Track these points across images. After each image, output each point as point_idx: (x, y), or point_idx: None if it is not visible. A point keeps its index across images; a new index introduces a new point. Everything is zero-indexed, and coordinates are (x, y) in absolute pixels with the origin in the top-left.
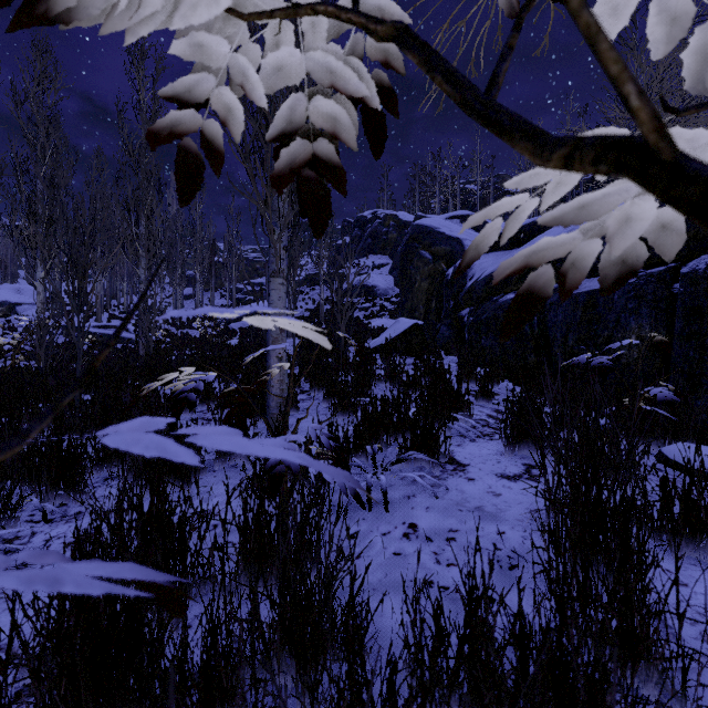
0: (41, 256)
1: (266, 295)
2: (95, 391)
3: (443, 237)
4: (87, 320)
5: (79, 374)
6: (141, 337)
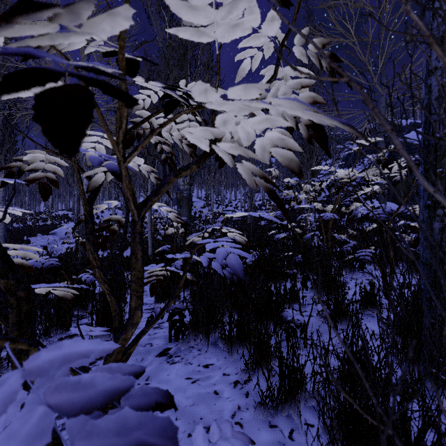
0: (212, 185)
1: (299, 188)
2: (248, 233)
3: (416, 147)
4: (218, 207)
5: (251, 227)
6: (248, 215)
